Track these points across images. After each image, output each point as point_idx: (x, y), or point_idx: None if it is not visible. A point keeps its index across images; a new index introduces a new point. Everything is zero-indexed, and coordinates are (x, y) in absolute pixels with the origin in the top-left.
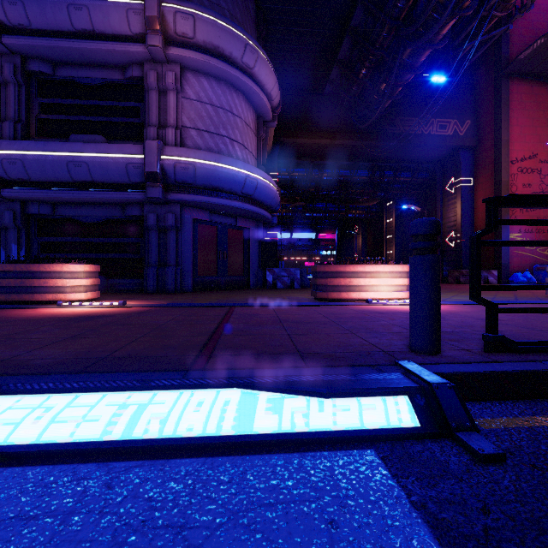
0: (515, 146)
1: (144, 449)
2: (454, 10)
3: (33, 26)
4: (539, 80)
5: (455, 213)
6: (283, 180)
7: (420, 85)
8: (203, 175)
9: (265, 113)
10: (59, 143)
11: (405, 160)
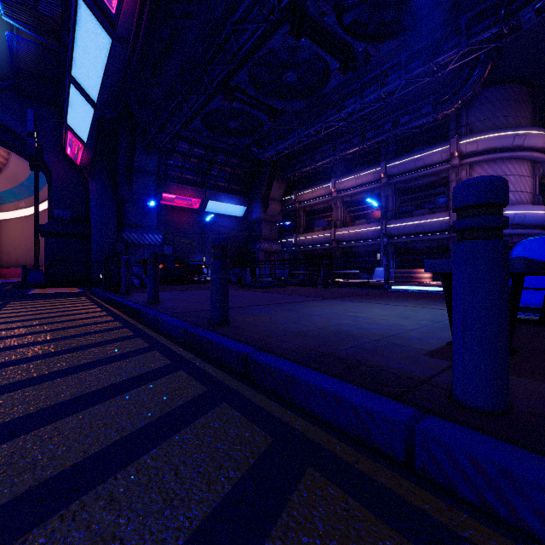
0: None
1: None
2: None
3: (400, 172)
4: None
5: None
6: None
7: None
8: None
9: (539, 159)
10: (410, 218)
11: None
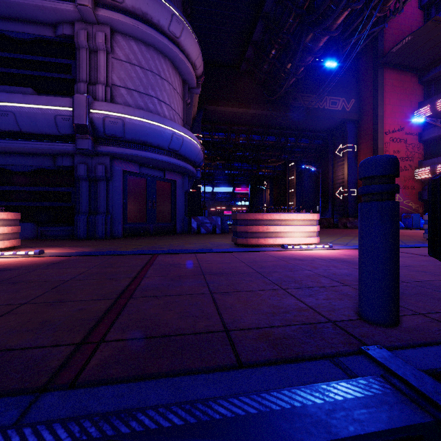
0: (388, 121)
1: None
2: (349, 1)
3: None
4: (405, 70)
5: (342, 172)
6: (206, 142)
7: (317, 68)
8: (132, 129)
9: (190, 80)
10: None
11: (304, 129)
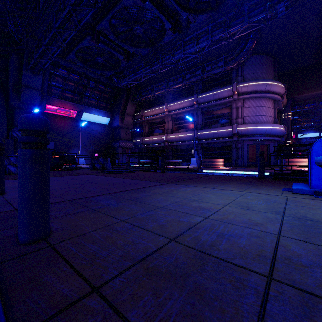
0: None
1: (244, 174)
2: None
3: (205, 101)
4: None
5: None
6: (298, 111)
7: None
8: (250, 131)
9: (277, 99)
10: (211, 129)
11: None
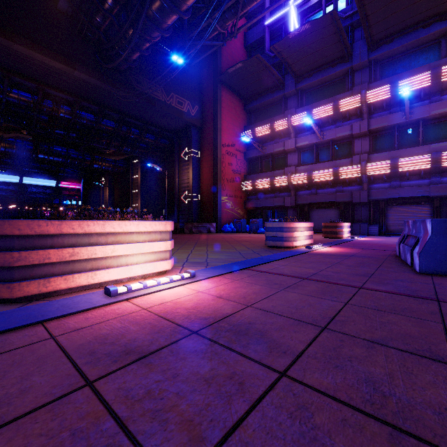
0: (225, 135)
1: None
2: None
3: None
4: (236, 94)
5: (188, 177)
6: None
7: (163, 59)
8: None
9: None
10: None
11: (150, 123)
